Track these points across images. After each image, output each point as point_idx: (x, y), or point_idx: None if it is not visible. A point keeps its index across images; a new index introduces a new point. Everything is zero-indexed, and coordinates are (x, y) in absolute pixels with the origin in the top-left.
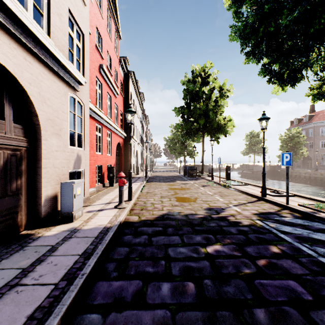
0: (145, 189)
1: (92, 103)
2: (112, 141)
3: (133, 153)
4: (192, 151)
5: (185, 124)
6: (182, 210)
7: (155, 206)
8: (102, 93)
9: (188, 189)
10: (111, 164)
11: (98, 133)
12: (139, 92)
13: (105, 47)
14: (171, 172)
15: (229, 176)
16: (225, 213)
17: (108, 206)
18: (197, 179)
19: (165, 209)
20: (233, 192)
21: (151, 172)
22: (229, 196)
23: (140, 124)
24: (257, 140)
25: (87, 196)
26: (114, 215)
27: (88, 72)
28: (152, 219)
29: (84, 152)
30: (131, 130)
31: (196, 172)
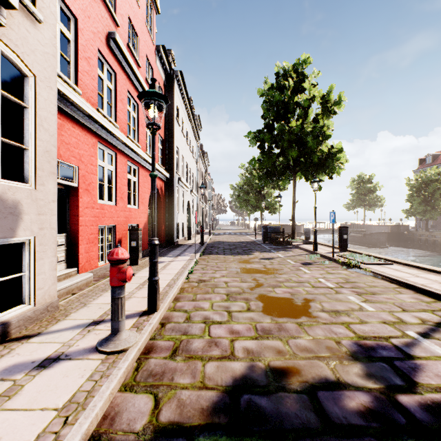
0: (197, 271)
1: (86, 101)
2: (140, 183)
3: (182, 206)
4: (272, 203)
5: (265, 158)
6: (290, 361)
7: (211, 336)
8: (117, 90)
9: (279, 271)
10: (138, 224)
11: (107, 165)
12: (192, 110)
13: (125, 8)
14: (241, 235)
15: (345, 244)
16: (430, 380)
17: (86, 338)
18: (287, 248)
19: (239, 353)
20: (375, 281)
21: (210, 235)
22: (376, 294)
23: (194, 162)
24: (369, 188)
25: (48, 302)
26: (66, 402)
27: (51, 3)
28: (198, 424)
29: (35, 195)
30: (179, 168)
31: (284, 236)
